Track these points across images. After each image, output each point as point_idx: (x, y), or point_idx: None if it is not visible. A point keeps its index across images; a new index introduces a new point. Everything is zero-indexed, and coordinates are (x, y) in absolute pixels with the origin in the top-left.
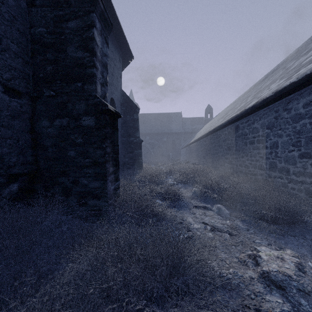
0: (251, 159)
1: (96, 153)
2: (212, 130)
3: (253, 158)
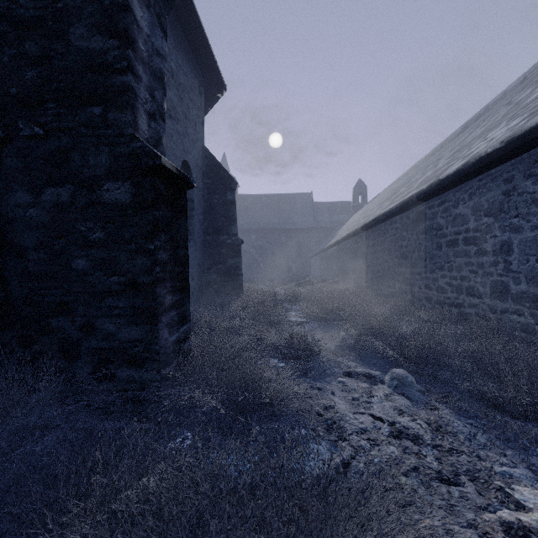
0: (450, 275)
1: (135, 263)
2: (370, 223)
3: (456, 273)
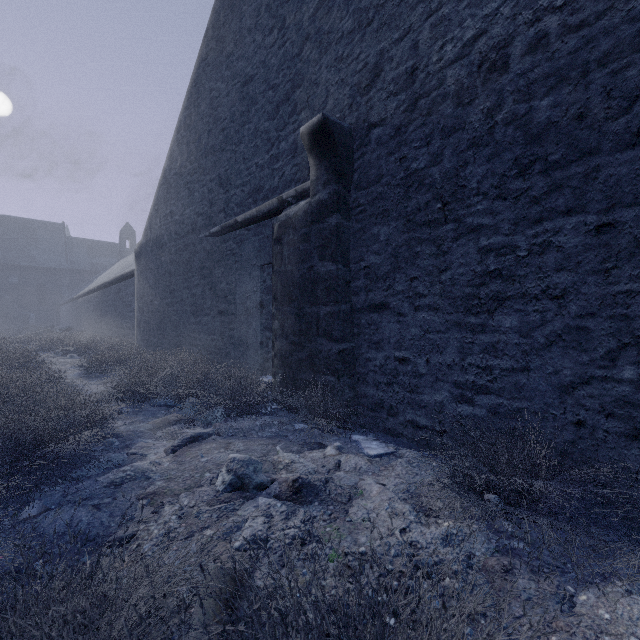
0: (126, 321)
1: None
2: (101, 285)
3: (127, 320)
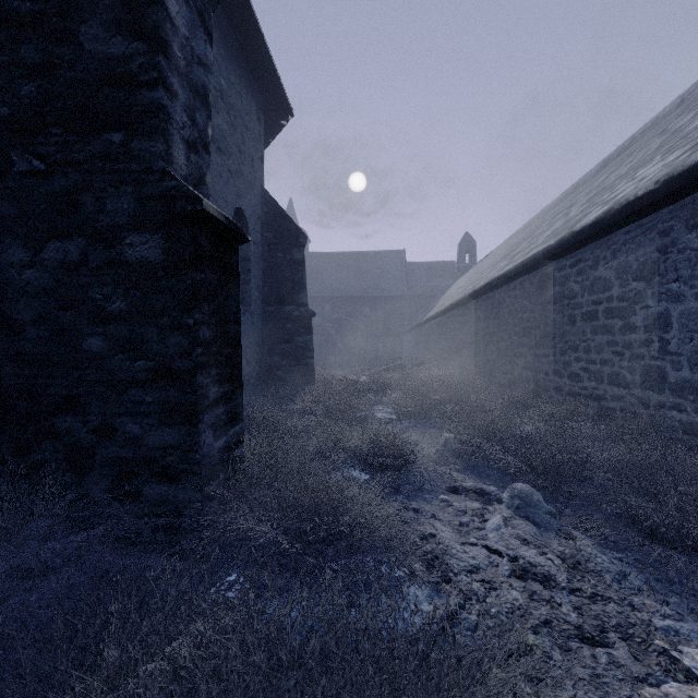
0: (587, 357)
1: (168, 343)
2: (481, 289)
3: (594, 355)
